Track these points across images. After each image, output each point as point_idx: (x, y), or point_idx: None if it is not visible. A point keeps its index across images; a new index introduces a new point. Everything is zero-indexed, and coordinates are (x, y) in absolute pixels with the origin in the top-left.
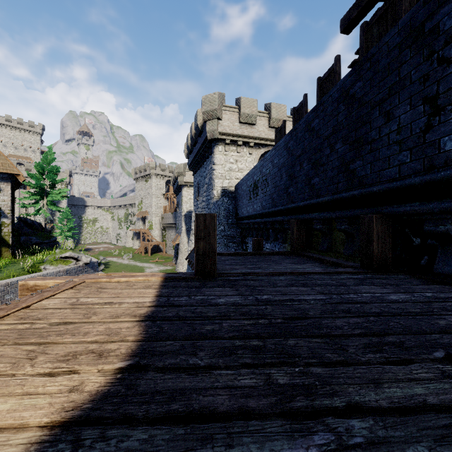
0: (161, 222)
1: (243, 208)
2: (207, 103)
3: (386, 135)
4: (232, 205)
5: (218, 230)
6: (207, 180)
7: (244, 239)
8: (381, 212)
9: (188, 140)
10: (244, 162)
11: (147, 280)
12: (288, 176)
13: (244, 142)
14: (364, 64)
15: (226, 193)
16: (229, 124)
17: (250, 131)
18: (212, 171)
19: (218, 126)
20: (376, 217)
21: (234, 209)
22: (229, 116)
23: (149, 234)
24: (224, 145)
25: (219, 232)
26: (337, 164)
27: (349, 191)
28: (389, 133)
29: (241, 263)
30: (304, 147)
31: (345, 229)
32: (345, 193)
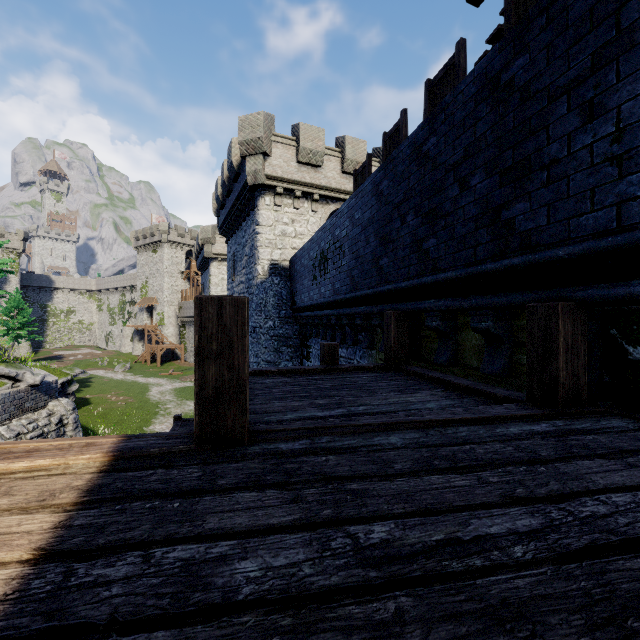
0: (178, 315)
1: (303, 293)
2: (246, 128)
3: (586, 147)
4: (286, 289)
5: (265, 327)
6: (247, 249)
7: (305, 340)
8: (569, 298)
9: (219, 187)
10: (305, 224)
11: (65, 464)
12: (379, 240)
13: (305, 192)
14: (534, 21)
15: (277, 269)
16: (282, 164)
17: (314, 177)
18: (255, 236)
19: (265, 165)
20: (564, 307)
21: (289, 295)
22: (281, 151)
23: (158, 333)
24: (273, 196)
25: (266, 331)
26: (474, 213)
27: (499, 259)
28: (593, 143)
29: (302, 394)
30: (409, 187)
31: (488, 328)
32: (492, 264)
